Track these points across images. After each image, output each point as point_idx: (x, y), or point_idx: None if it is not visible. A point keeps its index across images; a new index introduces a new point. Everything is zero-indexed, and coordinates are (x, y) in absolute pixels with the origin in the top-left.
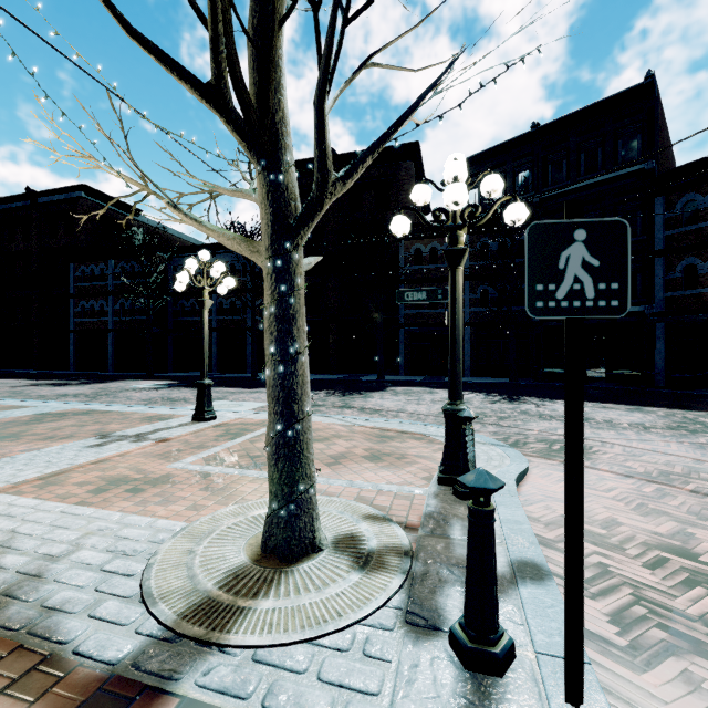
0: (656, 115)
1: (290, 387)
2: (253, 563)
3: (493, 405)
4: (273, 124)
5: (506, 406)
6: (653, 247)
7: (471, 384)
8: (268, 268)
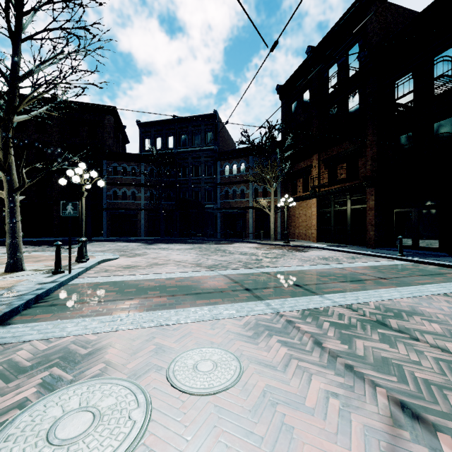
0: (218, 128)
1: (14, 230)
2: (2, 273)
3: (137, 246)
4: (9, 163)
5: (142, 246)
6: (217, 181)
7: (141, 240)
8: (7, 200)
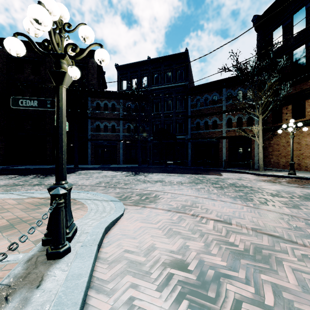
0: (188, 65)
1: None
2: None
3: (126, 177)
4: None
5: (131, 177)
6: (187, 114)
7: (122, 167)
8: None
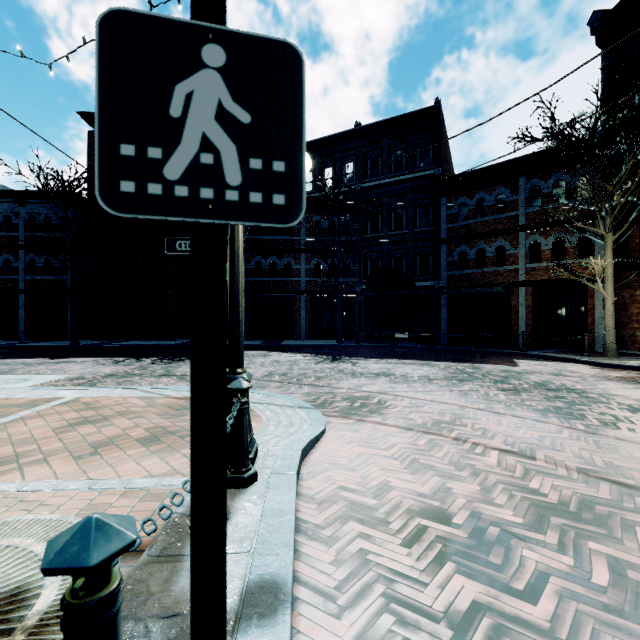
0: (442, 134)
1: None
2: None
3: (317, 365)
4: None
5: (327, 366)
6: (440, 236)
7: (305, 346)
8: None
